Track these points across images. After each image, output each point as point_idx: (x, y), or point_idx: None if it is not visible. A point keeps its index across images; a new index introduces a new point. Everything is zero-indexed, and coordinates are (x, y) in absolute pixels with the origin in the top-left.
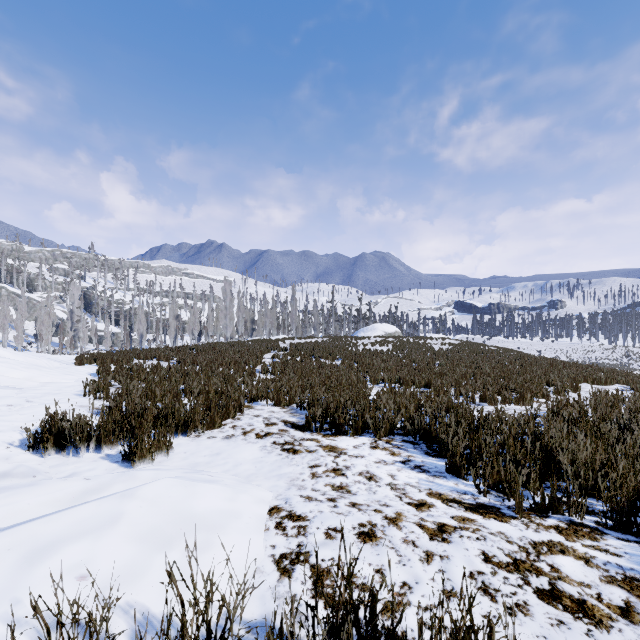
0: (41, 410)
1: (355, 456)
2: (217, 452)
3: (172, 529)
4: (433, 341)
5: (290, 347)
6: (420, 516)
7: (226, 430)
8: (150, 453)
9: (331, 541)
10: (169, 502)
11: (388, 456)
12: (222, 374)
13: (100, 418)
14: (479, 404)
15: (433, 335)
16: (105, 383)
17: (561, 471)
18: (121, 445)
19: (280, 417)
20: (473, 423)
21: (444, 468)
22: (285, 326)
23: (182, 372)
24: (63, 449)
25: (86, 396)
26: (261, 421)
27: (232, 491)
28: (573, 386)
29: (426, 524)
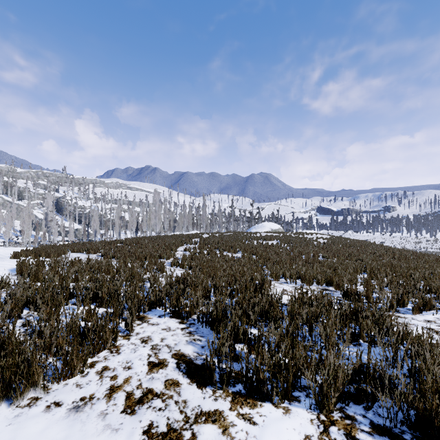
0: None
1: None
2: None
3: None
4: (309, 236)
5: (199, 241)
6: None
7: (87, 381)
8: None
9: None
10: None
11: None
12: (129, 271)
13: None
14: (398, 310)
15: (306, 231)
16: (1, 284)
17: None
18: None
19: (174, 345)
20: None
21: None
22: (198, 224)
23: (95, 268)
24: None
25: None
26: (145, 357)
27: None
28: None
29: None
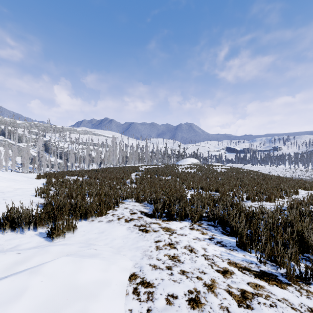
0: (9, 205)
1: (181, 234)
2: (102, 231)
3: (60, 299)
4: (216, 167)
5: (144, 170)
6: (227, 283)
7: (108, 217)
8: (63, 233)
9: (170, 307)
10: (62, 276)
11: (200, 235)
12: (109, 184)
13: (36, 211)
14: (246, 201)
15: (216, 164)
16: (48, 189)
17: (308, 248)
18: (46, 228)
19: (138, 209)
20: (249, 215)
21: (234, 243)
22: (142, 159)
23: (89, 183)
24: (15, 229)
25: (37, 196)
26: (128, 211)
27: (106, 263)
28: (295, 191)
29: (232, 291)
